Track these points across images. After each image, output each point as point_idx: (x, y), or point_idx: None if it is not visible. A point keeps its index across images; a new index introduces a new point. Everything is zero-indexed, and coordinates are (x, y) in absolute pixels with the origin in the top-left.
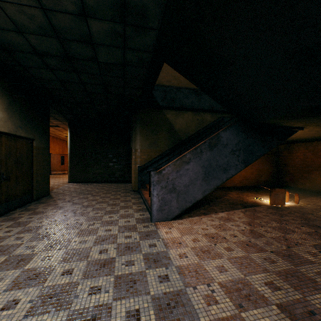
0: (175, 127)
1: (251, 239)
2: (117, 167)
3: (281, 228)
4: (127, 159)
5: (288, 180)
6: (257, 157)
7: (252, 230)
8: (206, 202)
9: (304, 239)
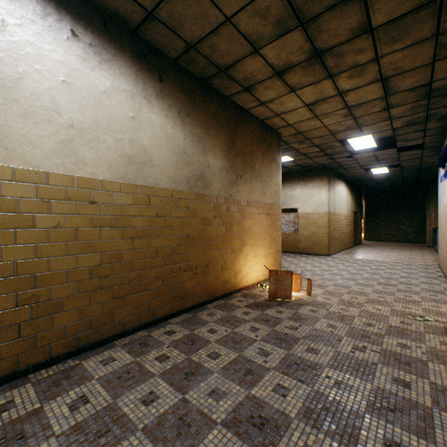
0: None
1: None
2: (409, 229)
3: None
4: (421, 222)
5: None
6: None
7: None
8: None
9: None
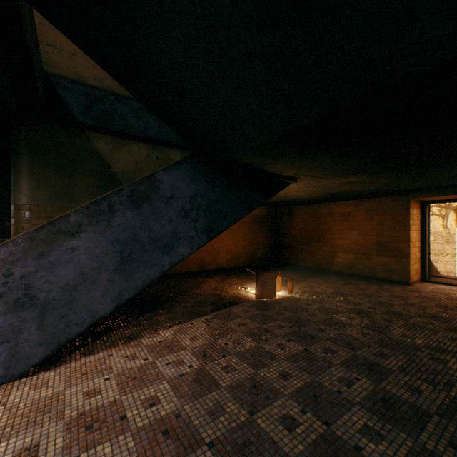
0: (113, 166)
1: (185, 407)
2: (1, 242)
3: (255, 353)
4: None
5: (288, 256)
6: (230, 223)
7: (201, 371)
8: (155, 305)
9: (285, 377)
